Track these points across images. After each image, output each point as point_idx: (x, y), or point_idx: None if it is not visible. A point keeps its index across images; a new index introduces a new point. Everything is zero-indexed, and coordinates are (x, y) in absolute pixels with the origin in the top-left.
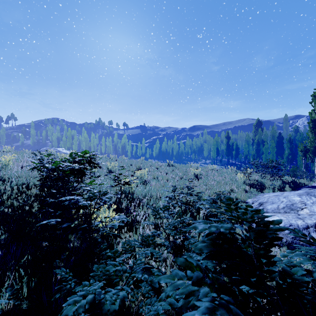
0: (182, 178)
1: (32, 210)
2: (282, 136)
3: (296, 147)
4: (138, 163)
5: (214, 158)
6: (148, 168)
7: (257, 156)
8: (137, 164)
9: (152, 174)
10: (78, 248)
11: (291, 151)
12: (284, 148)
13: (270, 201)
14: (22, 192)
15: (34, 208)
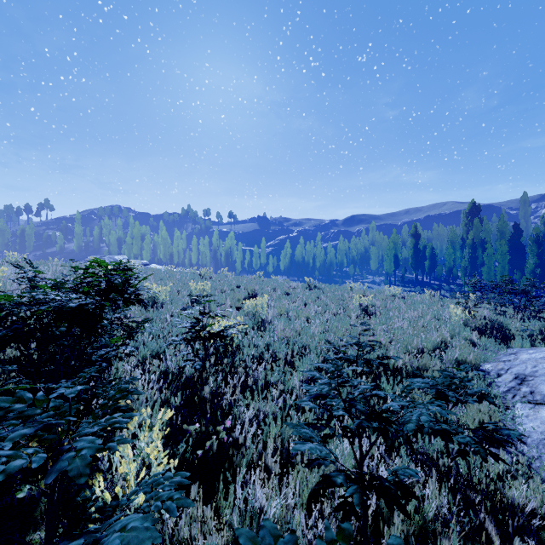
0: (337, 314)
1: None
2: (521, 231)
3: None
4: (251, 283)
5: (390, 273)
6: (270, 292)
7: (473, 270)
8: (248, 285)
9: (278, 305)
10: None
11: (540, 261)
12: (523, 255)
13: (543, 373)
14: None
15: None
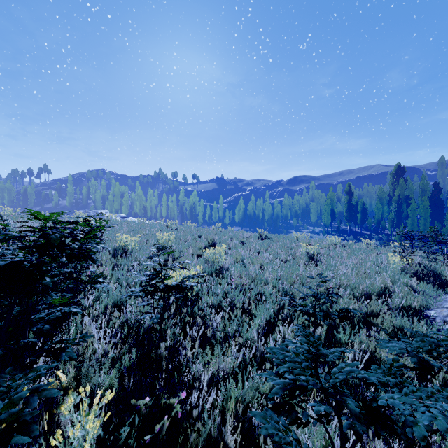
0: (287, 261)
1: None
2: (440, 189)
3: None
4: (211, 233)
5: (327, 224)
6: (227, 241)
7: (398, 222)
8: (208, 235)
9: (234, 253)
10: None
11: None
12: (442, 209)
13: None
14: None
15: None
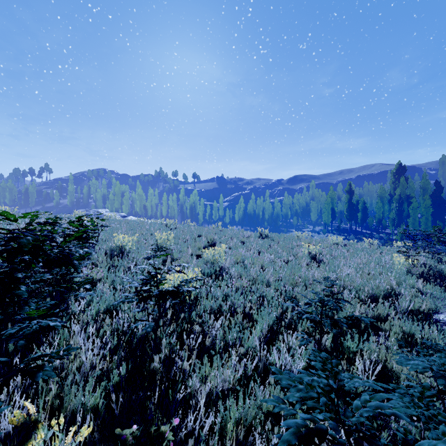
0: (288, 262)
1: None
2: (441, 188)
3: None
4: (211, 232)
5: (328, 223)
6: (227, 241)
7: (399, 221)
8: (208, 234)
9: (234, 253)
10: None
11: None
12: (444, 208)
13: None
14: None
15: None
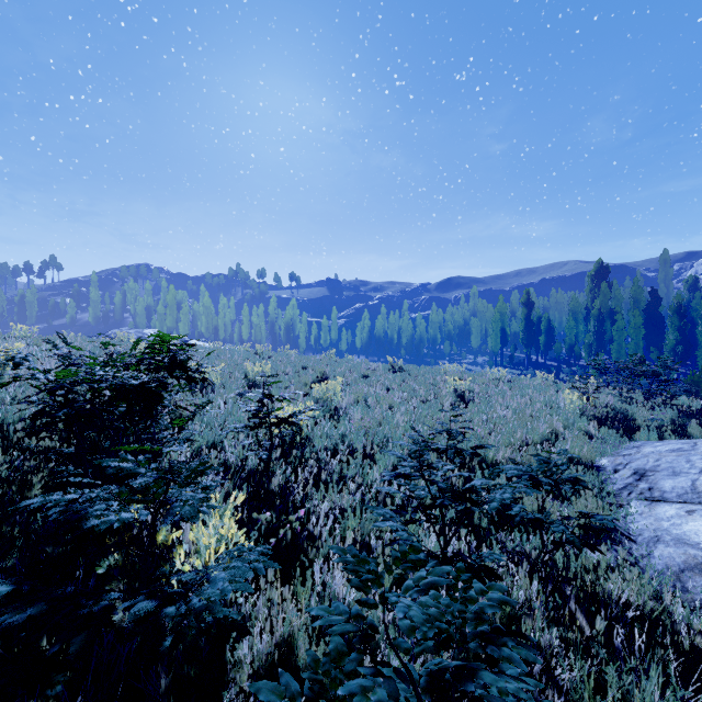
0: (426, 401)
1: (27, 494)
2: (659, 299)
3: (694, 327)
4: (321, 363)
5: (496, 351)
6: (344, 375)
7: (599, 348)
8: (317, 366)
9: (354, 390)
10: (124, 631)
11: (682, 336)
12: (663, 329)
13: (665, 468)
14: (17, 443)
15: (34, 490)
